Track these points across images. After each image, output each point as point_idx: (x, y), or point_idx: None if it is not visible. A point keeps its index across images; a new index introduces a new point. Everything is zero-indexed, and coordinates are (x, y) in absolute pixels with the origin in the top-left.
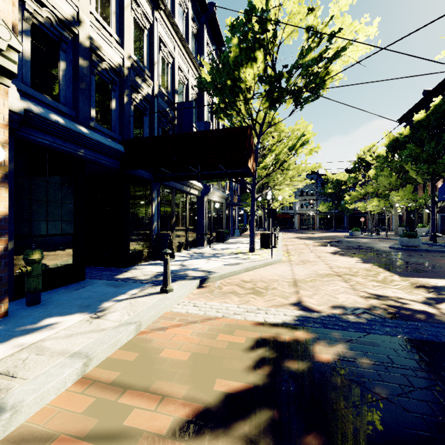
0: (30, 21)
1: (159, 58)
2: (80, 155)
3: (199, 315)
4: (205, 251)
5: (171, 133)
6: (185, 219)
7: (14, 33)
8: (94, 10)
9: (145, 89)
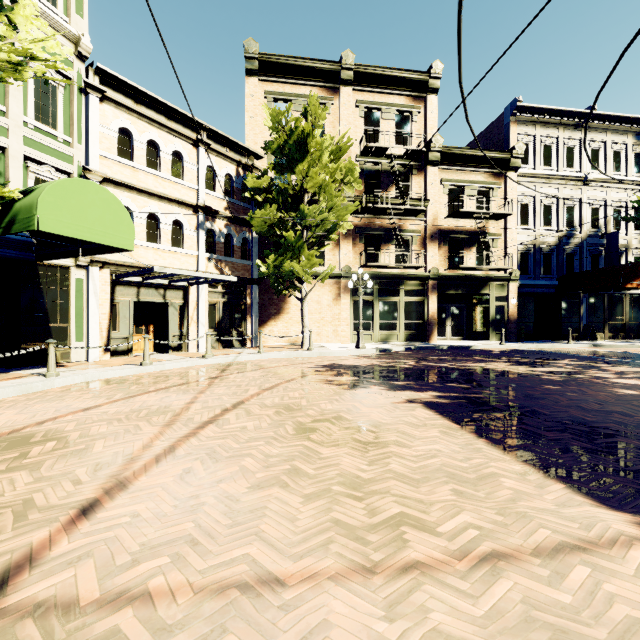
0: (519, 253)
1: (588, 211)
2: (536, 292)
3: (575, 348)
4: (639, 341)
5: (585, 271)
6: (623, 315)
7: (518, 270)
8: (542, 227)
9: (574, 241)
